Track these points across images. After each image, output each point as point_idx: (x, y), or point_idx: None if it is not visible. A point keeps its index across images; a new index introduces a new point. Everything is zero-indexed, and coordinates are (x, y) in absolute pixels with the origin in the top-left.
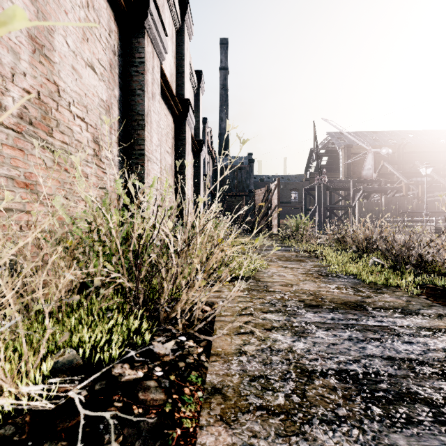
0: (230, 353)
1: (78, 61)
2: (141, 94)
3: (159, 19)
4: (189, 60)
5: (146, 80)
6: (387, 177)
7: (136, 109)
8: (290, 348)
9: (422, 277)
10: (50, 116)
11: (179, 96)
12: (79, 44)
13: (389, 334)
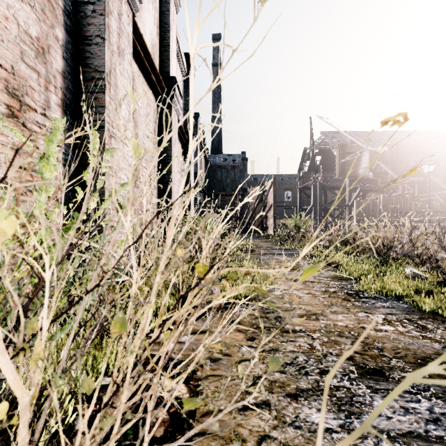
0: None
1: None
2: (100, 43)
3: None
4: (177, 37)
5: (108, 25)
6: (380, 177)
7: (92, 64)
8: None
9: None
10: None
11: (163, 74)
12: None
13: None
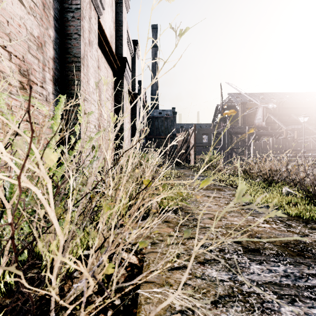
0: None
1: None
2: (77, 38)
3: None
4: (127, 29)
5: (82, 26)
6: (270, 125)
7: (72, 52)
8: None
9: None
10: None
11: (118, 55)
12: None
13: None
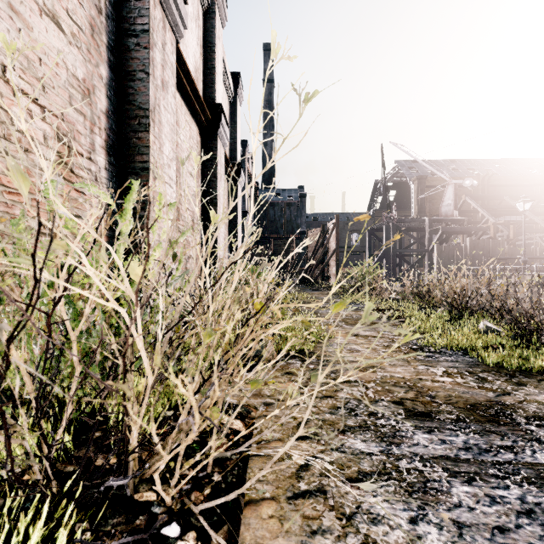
0: None
1: (23, 1)
2: (144, 78)
3: None
4: (223, 55)
5: (152, 58)
6: (468, 215)
7: (136, 101)
8: None
9: None
10: None
11: (208, 100)
12: None
13: None
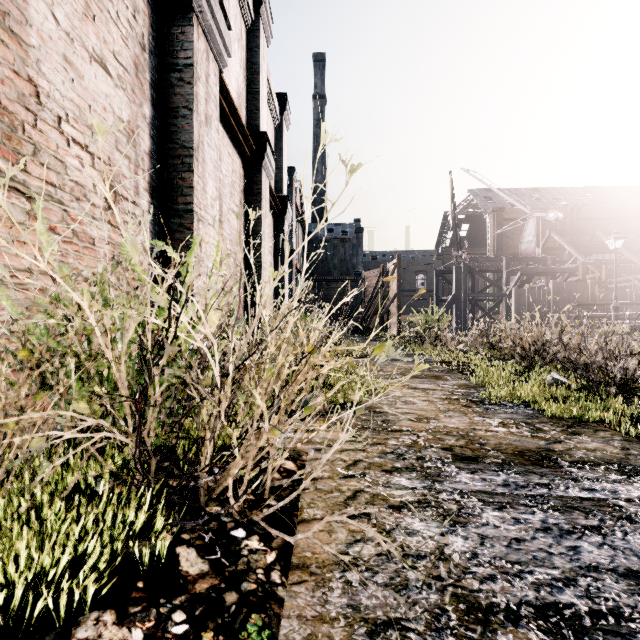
0: (327, 563)
1: (76, 50)
2: (188, 115)
3: (218, 1)
4: (268, 76)
5: (196, 93)
6: (554, 254)
7: (179, 139)
8: (439, 549)
9: (635, 405)
10: (21, 136)
11: (251, 128)
12: (77, 22)
13: (614, 516)
